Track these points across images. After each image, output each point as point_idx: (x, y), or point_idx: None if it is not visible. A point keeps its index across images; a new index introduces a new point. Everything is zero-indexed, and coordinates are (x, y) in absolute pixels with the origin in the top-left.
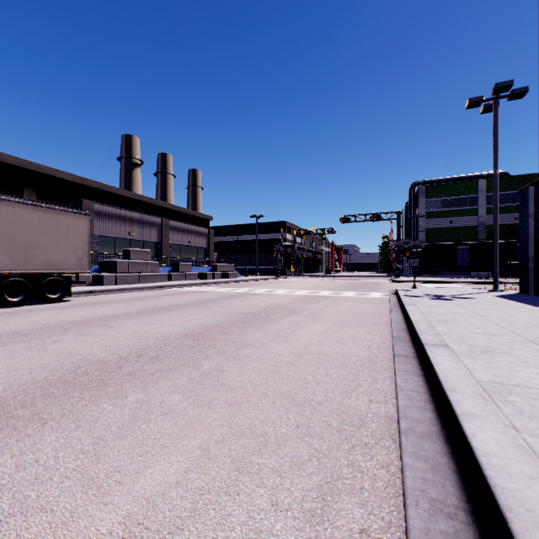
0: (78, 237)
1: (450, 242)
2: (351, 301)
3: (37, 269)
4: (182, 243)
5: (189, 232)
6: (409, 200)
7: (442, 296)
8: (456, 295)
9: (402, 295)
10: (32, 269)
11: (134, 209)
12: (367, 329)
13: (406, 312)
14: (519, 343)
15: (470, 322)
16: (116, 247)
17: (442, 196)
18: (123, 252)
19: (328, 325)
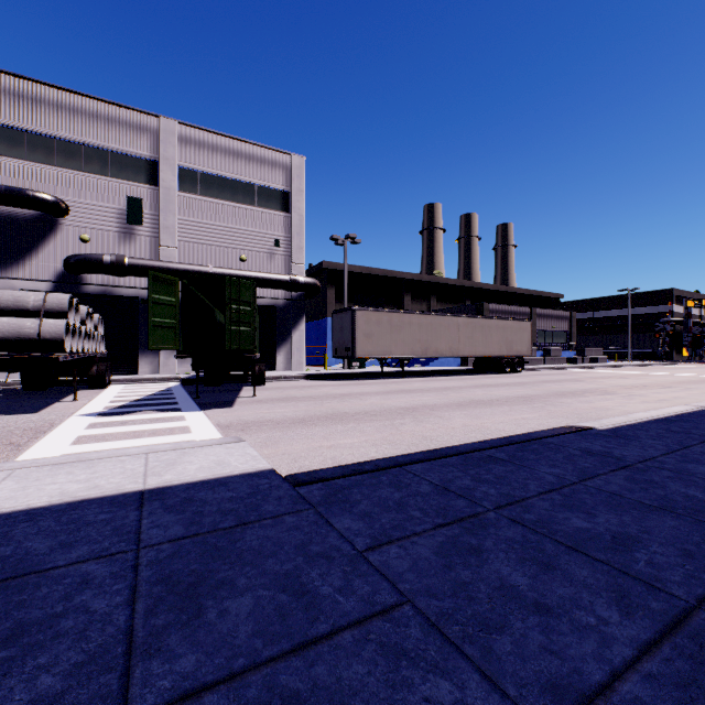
0: (526, 335)
1: None
2: None
3: (513, 354)
4: (546, 329)
5: (552, 317)
6: None
7: None
8: None
9: None
10: (512, 355)
11: (492, 299)
12: None
13: None
14: None
15: None
16: None
17: None
18: None
19: None
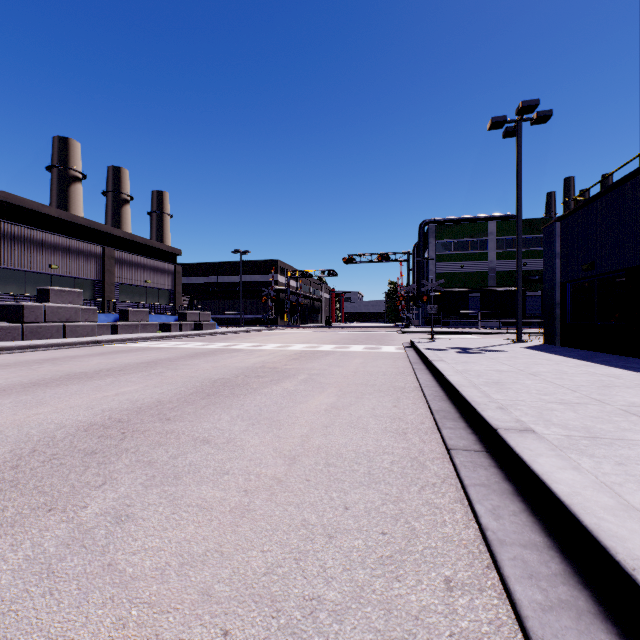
0: None
1: (462, 288)
2: (361, 357)
3: None
4: (135, 283)
5: (147, 267)
6: (419, 240)
7: (468, 348)
8: (482, 347)
9: (422, 348)
10: None
11: (62, 233)
12: (392, 399)
13: (437, 371)
14: (618, 417)
15: (527, 383)
16: (27, 285)
17: (453, 238)
18: (37, 292)
19: (337, 395)
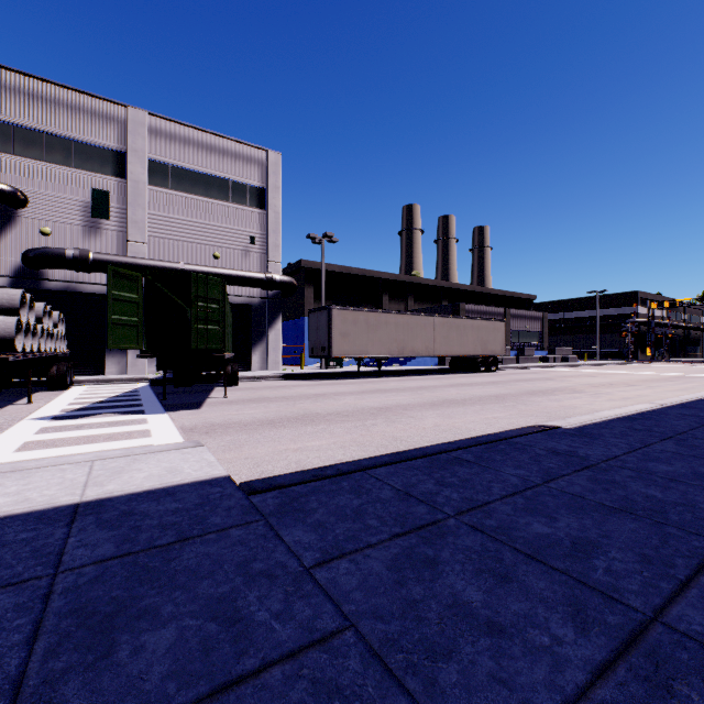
0: (501, 335)
1: None
2: None
3: (488, 354)
4: (519, 329)
5: (525, 317)
6: None
7: None
8: None
9: None
10: (486, 354)
11: (468, 299)
12: None
13: None
14: None
15: None
16: None
17: None
18: None
19: (699, 384)
